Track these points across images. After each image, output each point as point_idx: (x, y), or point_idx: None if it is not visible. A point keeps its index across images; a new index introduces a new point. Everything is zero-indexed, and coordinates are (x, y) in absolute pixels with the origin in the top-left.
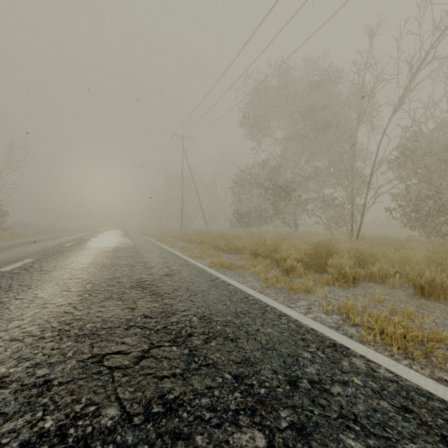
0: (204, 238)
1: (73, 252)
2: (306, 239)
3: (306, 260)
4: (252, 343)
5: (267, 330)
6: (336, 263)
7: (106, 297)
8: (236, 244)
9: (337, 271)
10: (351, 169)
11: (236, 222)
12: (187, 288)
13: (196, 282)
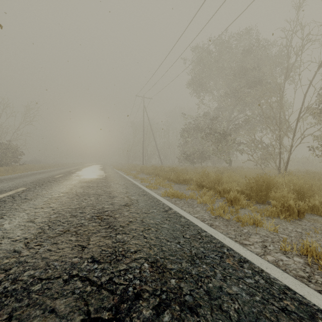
0: (159, 171)
1: (58, 182)
2: (241, 173)
3: (246, 191)
4: (218, 318)
5: (232, 289)
6: (279, 196)
7: (63, 231)
8: (184, 177)
9: (280, 204)
10: (279, 116)
11: (183, 159)
12: (142, 221)
13: (150, 213)
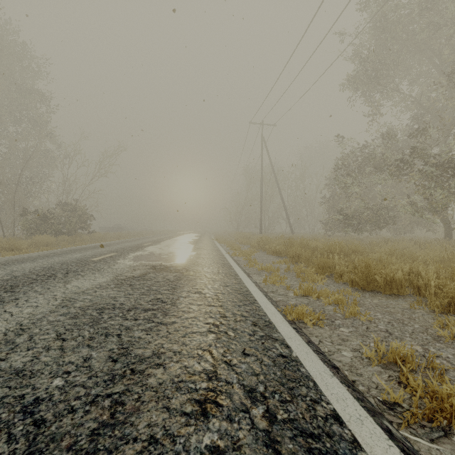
0: (299, 250)
1: (62, 280)
2: None
3: None
4: None
5: None
6: None
7: None
8: (386, 273)
9: None
10: None
11: (333, 225)
12: None
13: None
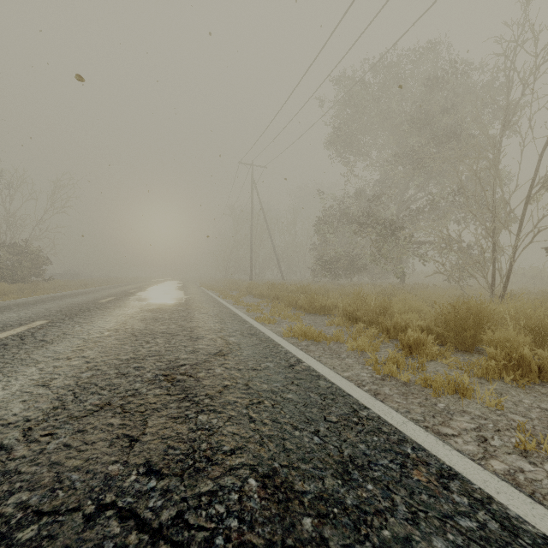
0: (279, 292)
1: (104, 311)
2: (424, 296)
3: (436, 329)
4: None
5: (434, 546)
6: (501, 340)
7: (98, 405)
8: (322, 302)
9: (503, 353)
10: (492, 194)
11: (319, 271)
12: (247, 385)
13: (263, 370)
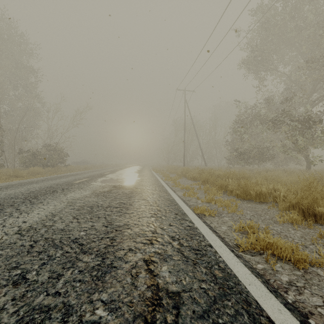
0: (208, 176)
1: (62, 193)
2: None
3: None
4: None
5: None
6: None
7: None
8: (257, 189)
9: None
10: None
11: (233, 160)
12: None
13: None
